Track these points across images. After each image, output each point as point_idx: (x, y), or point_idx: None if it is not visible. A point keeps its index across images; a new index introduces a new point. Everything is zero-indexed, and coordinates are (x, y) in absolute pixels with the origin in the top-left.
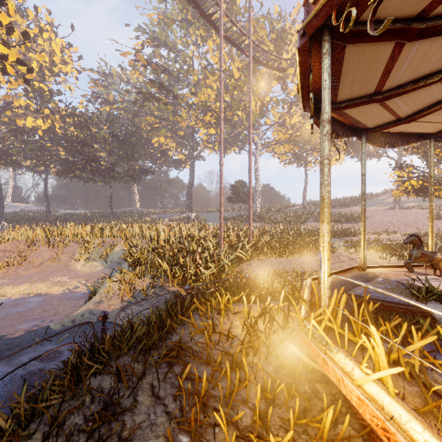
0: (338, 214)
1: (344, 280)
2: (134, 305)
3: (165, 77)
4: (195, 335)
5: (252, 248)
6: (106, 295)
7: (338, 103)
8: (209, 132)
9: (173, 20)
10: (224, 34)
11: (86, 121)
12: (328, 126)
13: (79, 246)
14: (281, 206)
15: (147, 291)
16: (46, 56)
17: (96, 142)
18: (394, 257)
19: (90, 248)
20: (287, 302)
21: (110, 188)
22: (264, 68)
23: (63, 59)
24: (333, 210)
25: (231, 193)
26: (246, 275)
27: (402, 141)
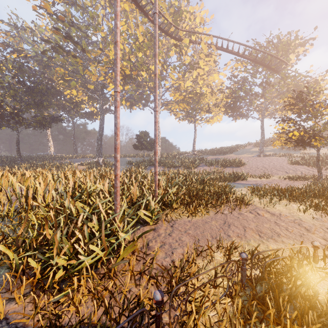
0: (222, 160)
1: None
2: None
3: (73, 29)
4: None
5: (159, 206)
6: None
7: None
8: None
9: None
10: None
11: None
12: None
13: None
14: (176, 153)
15: None
16: None
17: (1, 87)
18: (311, 209)
19: None
20: None
21: (17, 133)
22: (164, 40)
23: None
24: (216, 157)
25: (136, 142)
26: (157, 295)
27: None
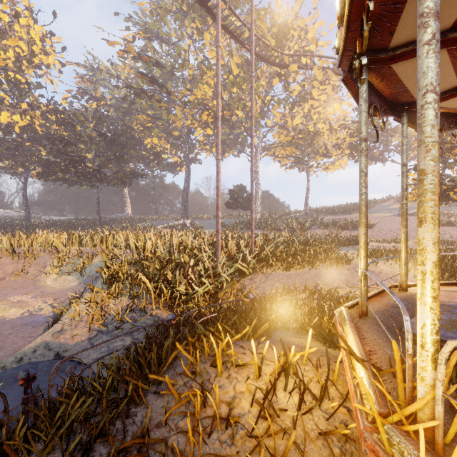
0: (343, 221)
1: (391, 308)
2: (105, 335)
3: (157, 70)
4: (174, 410)
5: (255, 260)
6: (70, 321)
7: (389, 51)
8: (206, 132)
9: (167, 10)
10: (222, 23)
11: (70, 118)
12: (435, 23)
13: (51, 258)
14: (282, 212)
15: (123, 317)
16: (24, 44)
17: (81, 142)
18: None
19: (64, 260)
20: (303, 331)
21: (97, 192)
22: (265, 66)
23: (43, 49)
24: (337, 217)
25: (230, 199)
26: (250, 295)
27: (450, 124)
